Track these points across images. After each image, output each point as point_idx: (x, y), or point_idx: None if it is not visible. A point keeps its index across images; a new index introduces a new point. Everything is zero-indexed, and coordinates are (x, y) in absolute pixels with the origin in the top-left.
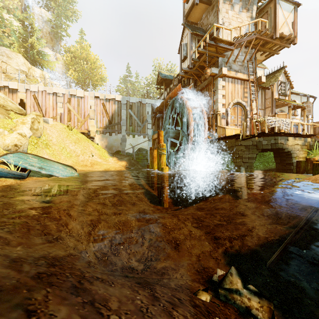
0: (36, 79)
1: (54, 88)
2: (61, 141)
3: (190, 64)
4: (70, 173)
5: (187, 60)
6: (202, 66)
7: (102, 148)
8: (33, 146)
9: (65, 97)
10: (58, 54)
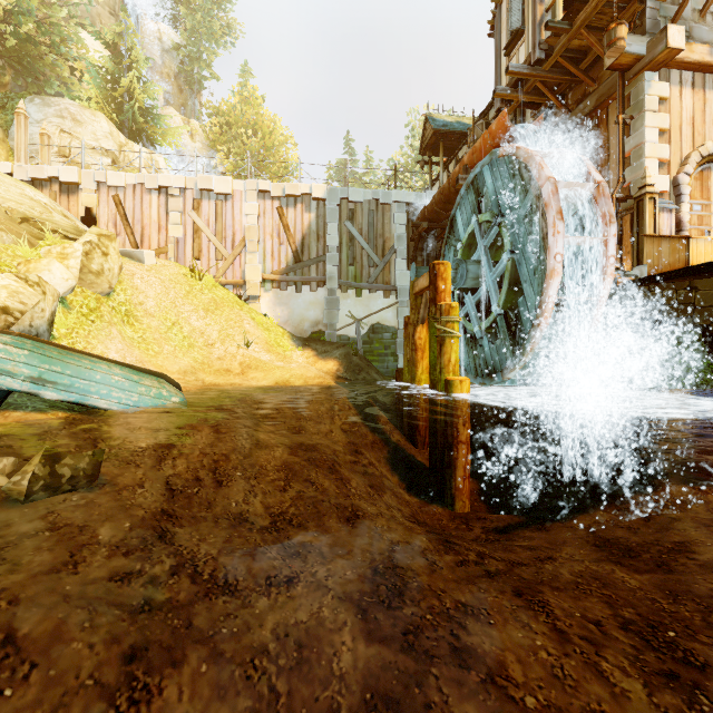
0: (136, 170)
1: (160, 176)
2: (168, 306)
3: (537, 46)
4: (152, 396)
5: (524, 41)
6: (575, 51)
7: (277, 326)
8: (83, 317)
9: (186, 198)
10: (194, 121)
